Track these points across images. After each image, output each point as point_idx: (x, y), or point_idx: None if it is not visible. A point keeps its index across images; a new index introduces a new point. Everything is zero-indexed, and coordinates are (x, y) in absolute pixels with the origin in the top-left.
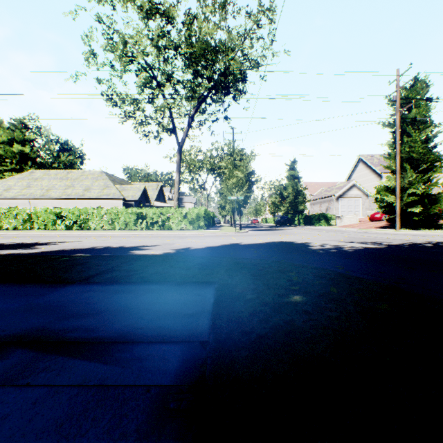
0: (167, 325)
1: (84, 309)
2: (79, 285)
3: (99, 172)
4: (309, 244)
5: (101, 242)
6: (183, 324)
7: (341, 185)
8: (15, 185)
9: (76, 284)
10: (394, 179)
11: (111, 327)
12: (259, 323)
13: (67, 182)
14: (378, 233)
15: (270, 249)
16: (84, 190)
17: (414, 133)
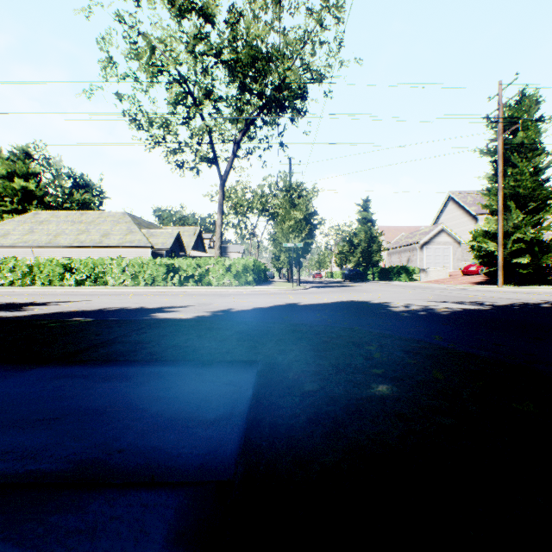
0: (167, 445)
1: (41, 411)
2: (55, 366)
3: (121, 214)
4: (388, 305)
5: (116, 302)
6: (194, 443)
7: (426, 230)
8: (15, 230)
9: (50, 365)
10: (495, 222)
11: (70, 448)
12: (325, 440)
13: (80, 226)
14: (476, 290)
15: (338, 311)
16: (102, 235)
17: (521, 163)
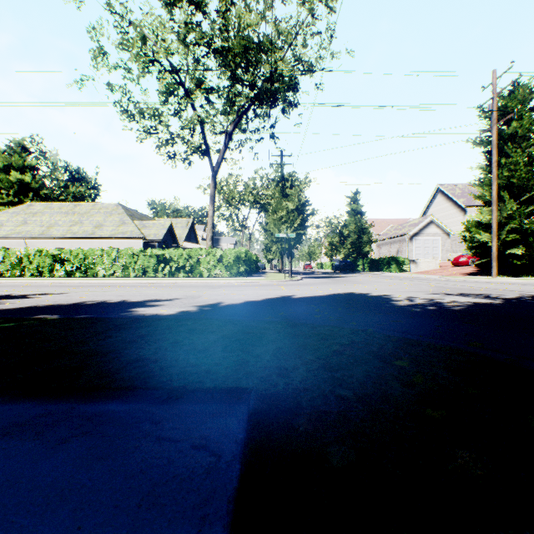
0: None
1: None
2: None
3: (114, 205)
4: (390, 298)
5: (99, 294)
6: None
7: (416, 222)
8: (8, 221)
9: None
10: (489, 212)
11: None
12: None
13: (73, 217)
14: (472, 281)
15: (337, 306)
16: (95, 227)
17: (515, 153)
